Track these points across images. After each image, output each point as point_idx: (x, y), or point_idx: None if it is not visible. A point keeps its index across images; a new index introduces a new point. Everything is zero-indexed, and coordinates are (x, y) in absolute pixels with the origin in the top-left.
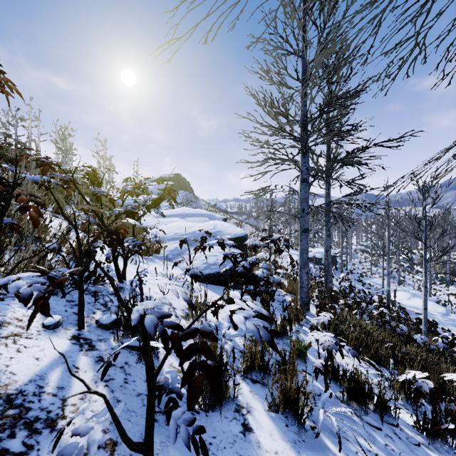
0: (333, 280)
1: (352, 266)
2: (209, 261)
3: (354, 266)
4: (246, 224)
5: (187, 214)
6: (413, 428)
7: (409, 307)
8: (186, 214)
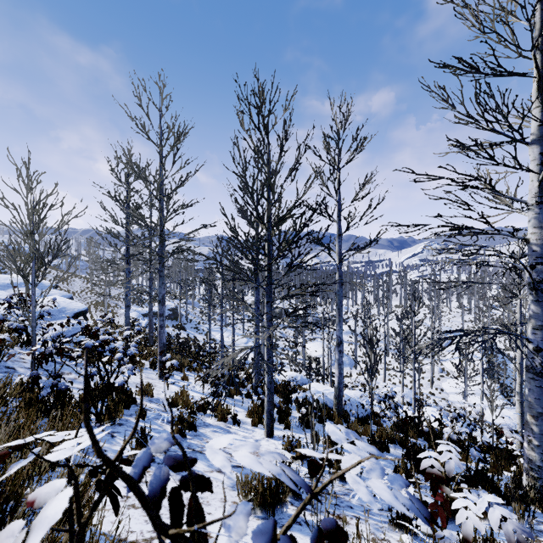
0: (171, 330)
1: (193, 315)
2: (63, 330)
3: (195, 315)
4: (74, 278)
5: (8, 284)
6: (149, 368)
7: (226, 343)
8: (7, 284)
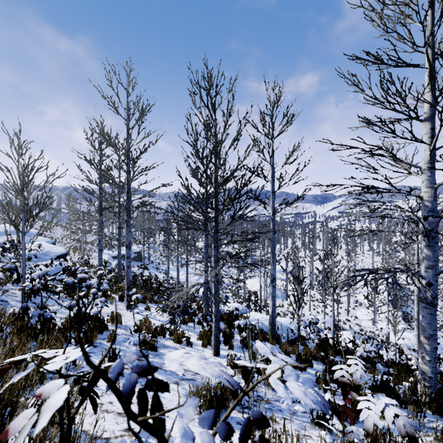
0: (136, 270)
1: (154, 257)
2: (47, 270)
3: (156, 257)
4: (56, 227)
5: (1, 232)
6: (118, 300)
7: (181, 279)
8: (0, 232)
